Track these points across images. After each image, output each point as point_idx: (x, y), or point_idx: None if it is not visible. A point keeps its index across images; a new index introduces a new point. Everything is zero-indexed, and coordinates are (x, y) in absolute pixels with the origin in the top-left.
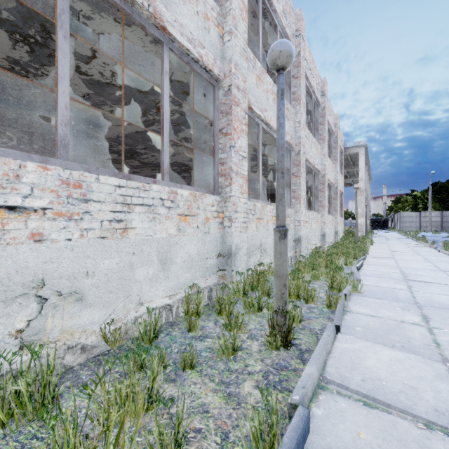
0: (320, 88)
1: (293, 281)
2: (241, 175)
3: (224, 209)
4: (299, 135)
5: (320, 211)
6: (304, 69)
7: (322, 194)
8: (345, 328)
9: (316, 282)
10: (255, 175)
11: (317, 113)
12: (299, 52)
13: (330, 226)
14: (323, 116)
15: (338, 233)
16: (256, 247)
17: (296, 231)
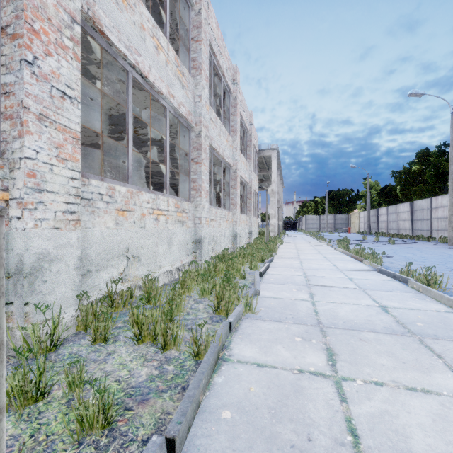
0: (232, 75)
1: (149, 311)
2: (59, 126)
3: (10, 183)
4: (200, 112)
5: (232, 209)
6: (207, 34)
7: (234, 191)
8: (201, 421)
9: (205, 299)
10: (161, 165)
11: (229, 102)
12: (200, 11)
13: (244, 226)
14: (235, 107)
15: (252, 233)
16: (116, 253)
17: (196, 230)
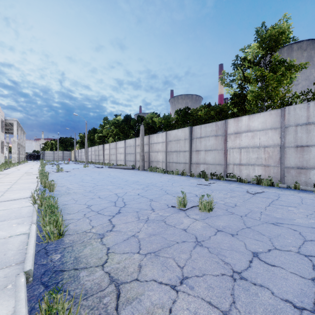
0: None
1: None
2: None
3: None
4: None
5: None
6: None
7: None
8: None
9: None
10: None
11: None
12: None
13: None
14: None
15: (0, 161)
16: None
17: None
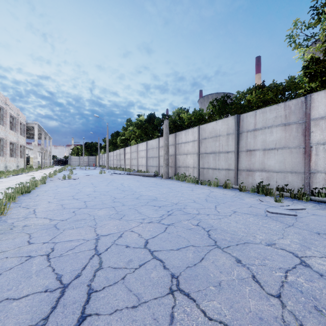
0: (5, 101)
1: None
2: None
3: None
4: None
5: (5, 156)
6: None
7: (6, 148)
8: None
9: None
10: None
11: (3, 111)
12: None
13: (13, 163)
14: (6, 114)
15: (19, 166)
16: None
17: None
